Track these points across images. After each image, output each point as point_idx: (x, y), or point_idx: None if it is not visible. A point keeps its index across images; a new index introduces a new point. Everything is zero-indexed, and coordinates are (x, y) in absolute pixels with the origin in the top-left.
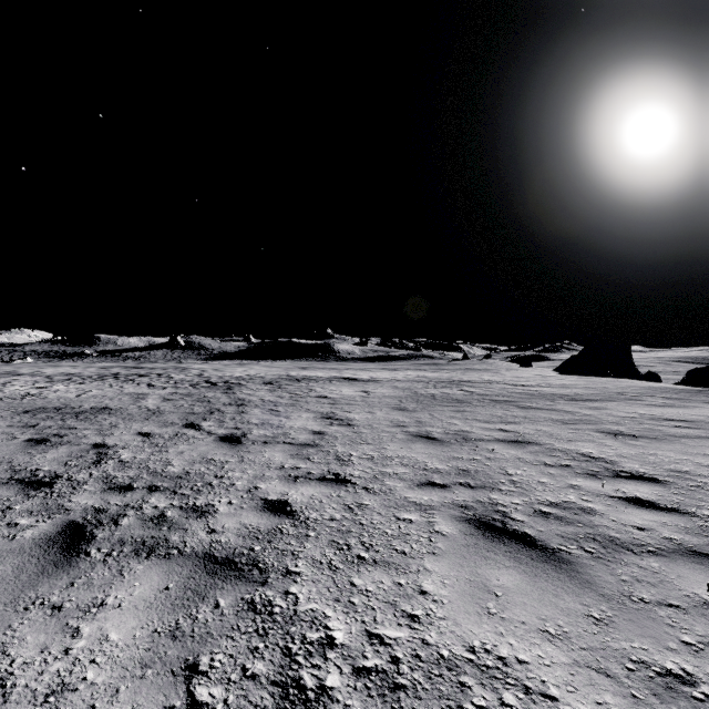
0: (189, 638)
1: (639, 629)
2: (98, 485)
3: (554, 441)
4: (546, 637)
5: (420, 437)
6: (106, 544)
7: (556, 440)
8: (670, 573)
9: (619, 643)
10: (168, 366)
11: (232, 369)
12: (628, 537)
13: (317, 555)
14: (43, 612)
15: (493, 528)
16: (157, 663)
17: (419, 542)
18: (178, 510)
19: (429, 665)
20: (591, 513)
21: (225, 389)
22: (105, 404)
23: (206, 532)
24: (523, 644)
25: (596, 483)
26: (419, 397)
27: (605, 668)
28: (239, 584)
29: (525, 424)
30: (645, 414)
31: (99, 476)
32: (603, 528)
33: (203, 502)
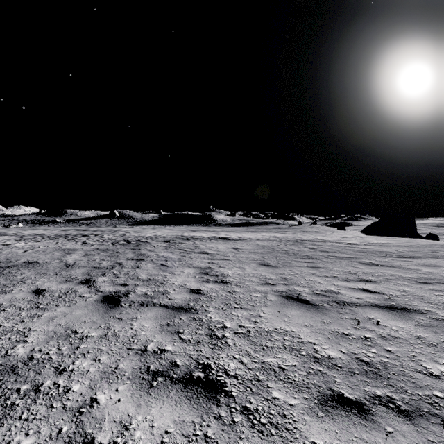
0: None
1: None
2: None
3: (433, 308)
4: None
5: (291, 298)
6: None
7: (433, 306)
8: None
9: None
10: (106, 229)
11: (146, 231)
12: None
13: None
14: None
15: None
16: None
17: None
18: None
19: None
20: None
21: (134, 246)
22: (37, 259)
23: None
24: None
25: None
26: (276, 253)
27: None
28: None
29: (383, 283)
30: None
31: None
32: None
33: None
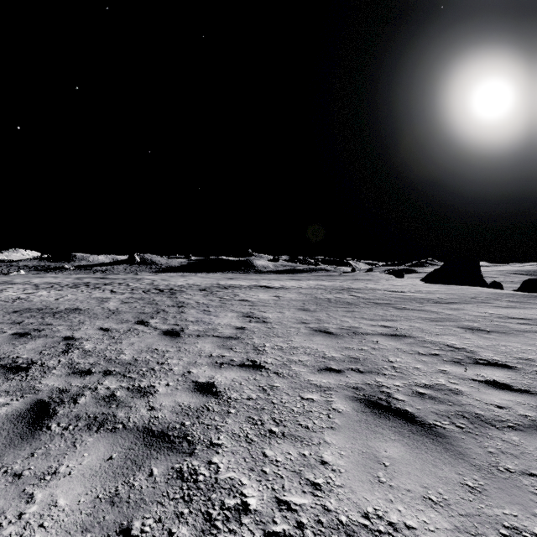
0: (125, 504)
1: (508, 497)
2: (64, 370)
3: (424, 335)
4: (429, 504)
5: (319, 331)
6: (65, 419)
7: (426, 334)
8: (529, 445)
9: (492, 509)
10: (127, 277)
11: (175, 279)
12: (491, 414)
13: (236, 429)
14: (5, 479)
15: (380, 407)
16: (96, 527)
17: (319, 418)
18: (126, 390)
19: (329, 530)
20: (458, 394)
21: (169, 294)
22: (77, 306)
23: (147, 409)
24: (410, 510)
25: (460, 369)
26: (318, 300)
27: (482, 534)
28: (171, 454)
29: (401, 322)
30: (494, 314)
31: (65, 363)
32: (469, 407)
33: (146, 384)
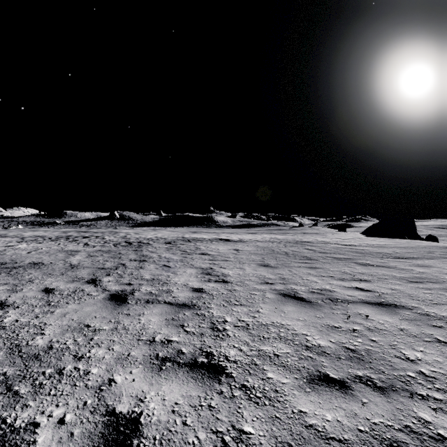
0: None
1: None
2: None
3: (419, 304)
4: None
5: (288, 296)
6: None
7: (420, 302)
8: None
9: None
10: (107, 230)
11: (147, 233)
12: None
13: None
14: None
15: None
16: None
17: None
18: None
19: None
20: None
21: (136, 247)
22: (42, 260)
23: None
24: None
25: None
26: (276, 254)
27: None
28: None
29: (376, 282)
30: None
31: None
32: None
33: (27, 417)
